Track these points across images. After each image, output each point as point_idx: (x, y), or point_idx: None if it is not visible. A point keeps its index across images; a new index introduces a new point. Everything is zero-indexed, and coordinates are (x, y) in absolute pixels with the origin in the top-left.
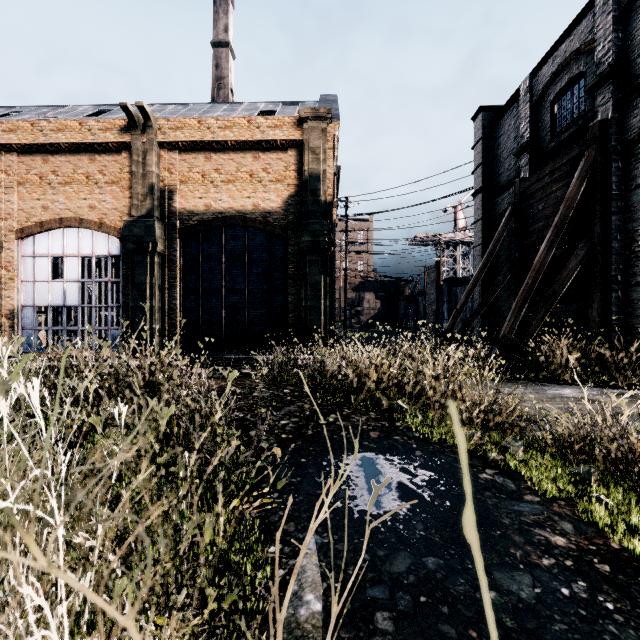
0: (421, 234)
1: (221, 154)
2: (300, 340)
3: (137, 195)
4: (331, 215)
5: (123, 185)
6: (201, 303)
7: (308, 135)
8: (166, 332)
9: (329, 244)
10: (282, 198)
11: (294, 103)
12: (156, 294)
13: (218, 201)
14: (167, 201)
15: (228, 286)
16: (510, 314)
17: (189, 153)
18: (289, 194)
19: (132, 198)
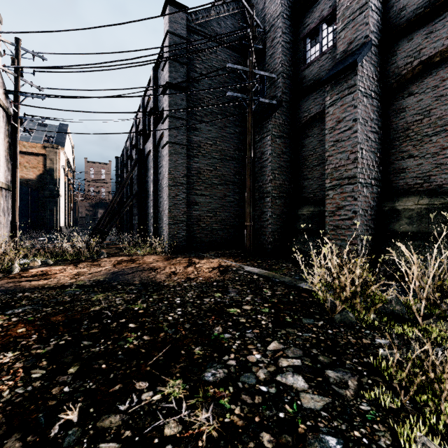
0: None
1: None
2: (45, 231)
3: None
4: (60, 184)
5: None
6: None
7: (49, 153)
8: None
9: (58, 195)
10: (36, 174)
11: (45, 124)
12: None
13: None
14: None
15: None
16: None
17: None
18: (40, 173)
19: None
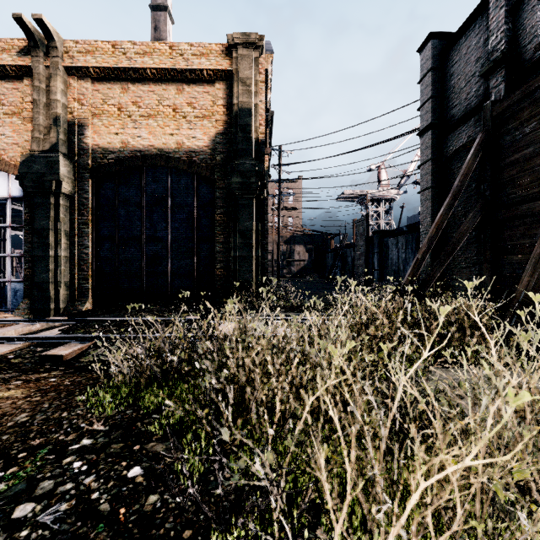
0: (348, 190)
1: (140, 85)
2: (229, 294)
3: (39, 127)
4: (263, 155)
5: (24, 116)
6: (117, 252)
7: (238, 64)
8: (76, 285)
9: (261, 186)
10: (209, 136)
11: None
12: (62, 242)
13: (136, 138)
14: (77, 136)
15: (148, 233)
16: (531, 265)
17: (103, 83)
18: (217, 131)
19: (33, 130)
